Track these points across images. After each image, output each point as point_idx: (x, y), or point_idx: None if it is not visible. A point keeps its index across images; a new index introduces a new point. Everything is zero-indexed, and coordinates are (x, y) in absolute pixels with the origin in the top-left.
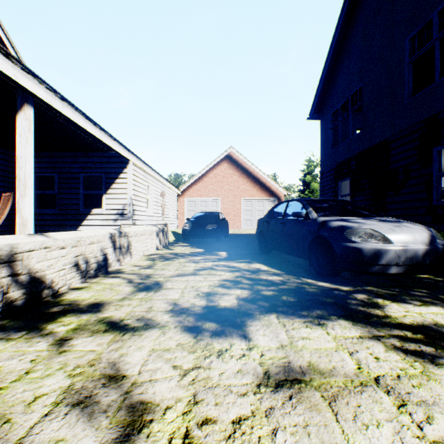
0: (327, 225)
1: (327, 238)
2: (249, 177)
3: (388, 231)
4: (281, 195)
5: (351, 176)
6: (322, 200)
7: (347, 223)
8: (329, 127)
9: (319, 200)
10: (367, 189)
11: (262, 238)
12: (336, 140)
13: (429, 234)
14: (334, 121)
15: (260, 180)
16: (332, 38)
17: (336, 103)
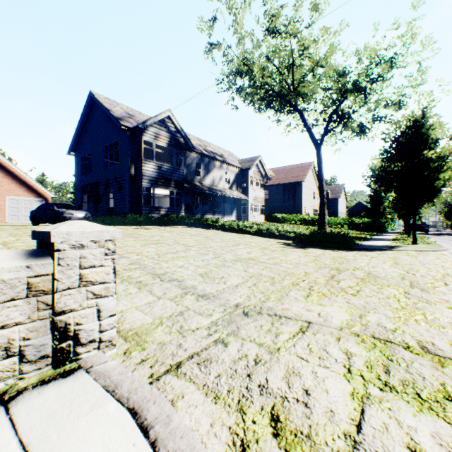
0: (60, 211)
1: (59, 215)
2: (16, 179)
3: (75, 213)
4: (49, 197)
5: (88, 193)
6: (62, 204)
7: (65, 211)
8: (79, 164)
9: (60, 204)
10: (93, 201)
11: (35, 219)
12: (85, 171)
13: (86, 214)
14: (84, 160)
15: (28, 183)
16: (79, 122)
17: (83, 153)
